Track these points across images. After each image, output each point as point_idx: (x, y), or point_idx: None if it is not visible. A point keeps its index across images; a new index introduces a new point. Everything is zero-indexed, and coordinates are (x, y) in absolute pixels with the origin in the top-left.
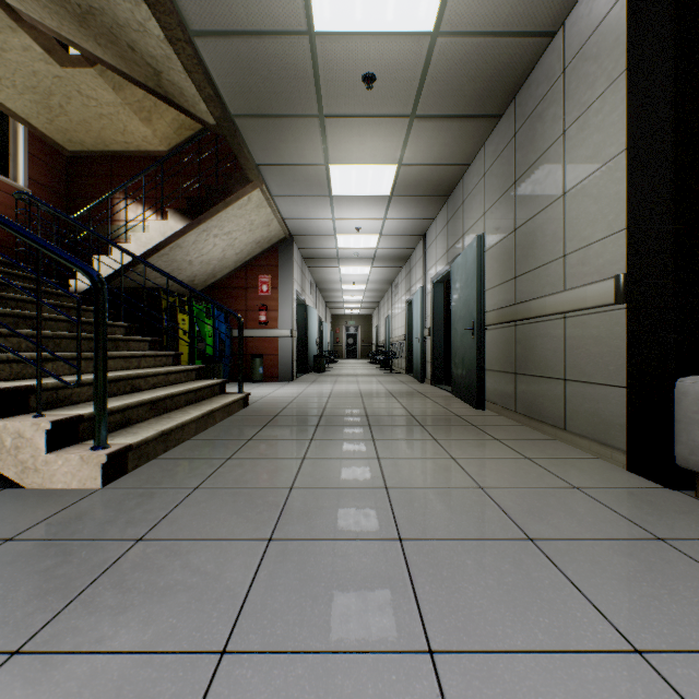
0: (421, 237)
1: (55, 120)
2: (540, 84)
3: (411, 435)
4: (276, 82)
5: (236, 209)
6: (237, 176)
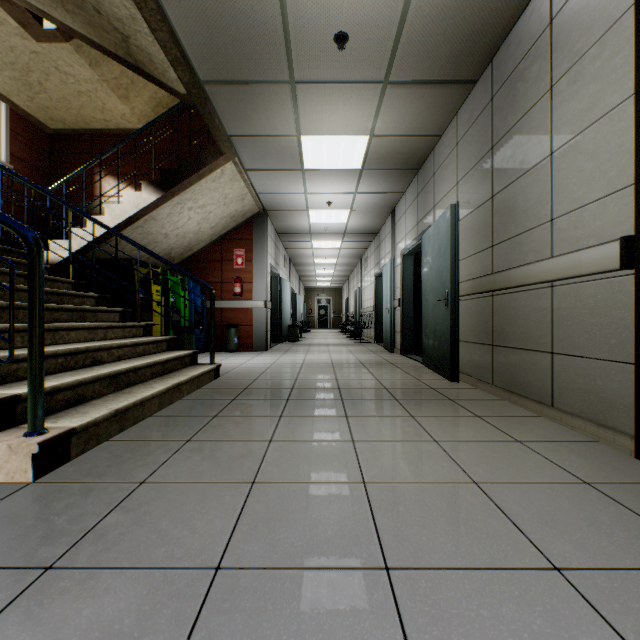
0: (390, 212)
1: (35, 98)
2: (521, 41)
3: (386, 411)
4: (245, 43)
5: (209, 182)
6: (210, 148)
